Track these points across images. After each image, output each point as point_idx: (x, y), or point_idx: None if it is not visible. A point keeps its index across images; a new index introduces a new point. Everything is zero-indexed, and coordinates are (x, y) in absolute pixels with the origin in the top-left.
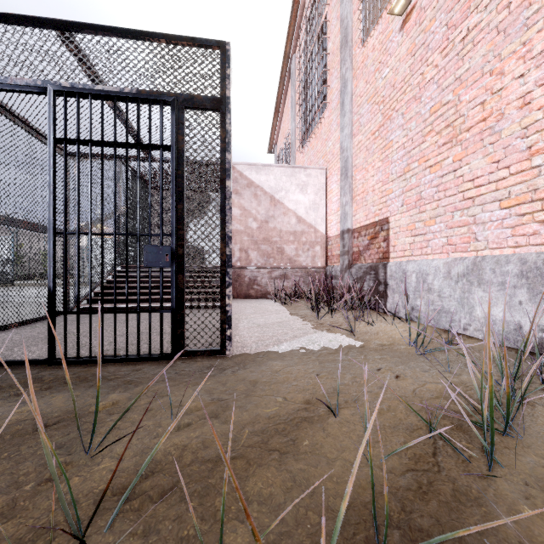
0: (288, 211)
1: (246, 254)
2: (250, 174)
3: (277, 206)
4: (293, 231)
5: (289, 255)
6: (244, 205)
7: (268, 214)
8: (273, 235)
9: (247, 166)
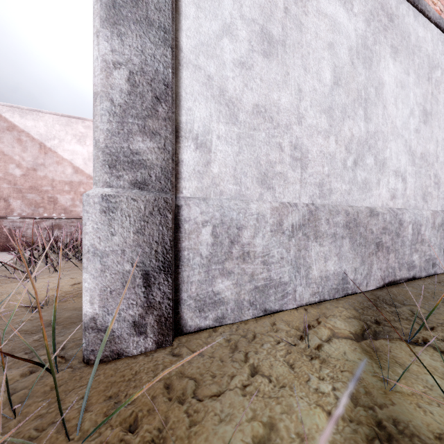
0: (63, 160)
1: (5, 203)
2: (11, 117)
3: (48, 155)
4: (69, 181)
5: (64, 205)
6: (3, 149)
7: (36, 162)
8: (43, 184)
9: (8, 107)
